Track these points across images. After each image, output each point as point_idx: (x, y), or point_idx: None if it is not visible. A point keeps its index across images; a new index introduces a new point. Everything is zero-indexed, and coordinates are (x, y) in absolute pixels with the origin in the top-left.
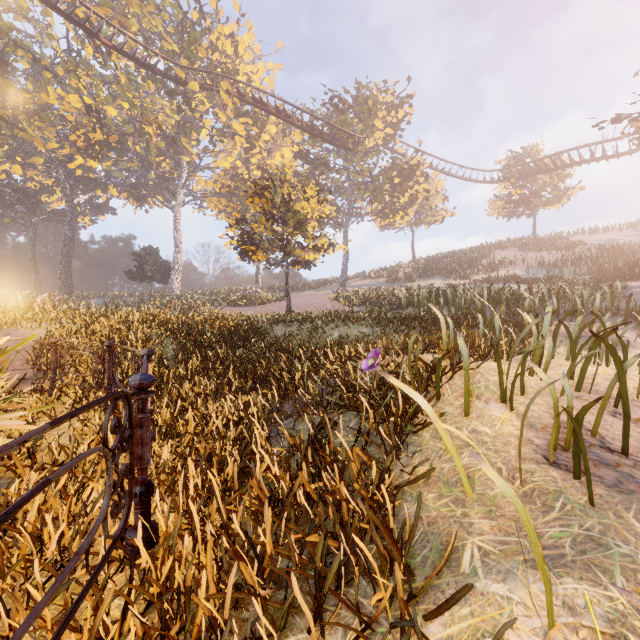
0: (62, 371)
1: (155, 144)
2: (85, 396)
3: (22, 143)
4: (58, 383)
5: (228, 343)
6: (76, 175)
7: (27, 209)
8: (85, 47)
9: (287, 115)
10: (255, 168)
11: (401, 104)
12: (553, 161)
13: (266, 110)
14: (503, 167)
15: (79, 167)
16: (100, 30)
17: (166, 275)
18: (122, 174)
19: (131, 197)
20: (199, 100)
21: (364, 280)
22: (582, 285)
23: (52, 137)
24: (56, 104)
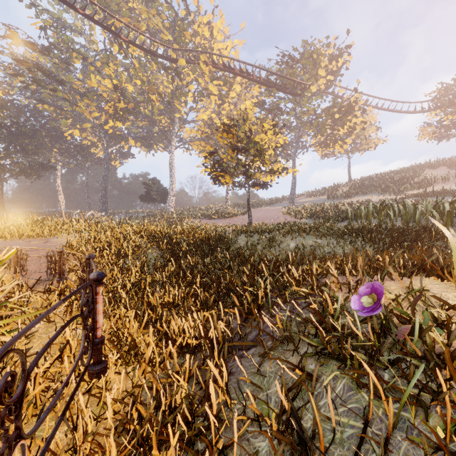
0: (63, 276)
1: (157, 107)
2: (77, 299)
3: (78, 115)
4: (60, 286)
5: (199, 251)
6: (109, 133)
7: (82, 158)
8: (113, 46)
9: (248, 74)
10: (225, 118)
11: (341, 54)
12: None
13: (233, 72)
14: (433, 98)
15: (111, 128)
16: (122, 32)
17: (165, 197)
18: (137, 130)
19: (143, 145)
20: (186, 73)
21: (308, 198)
22: None
23: (94, 109)
24: (96, 86)
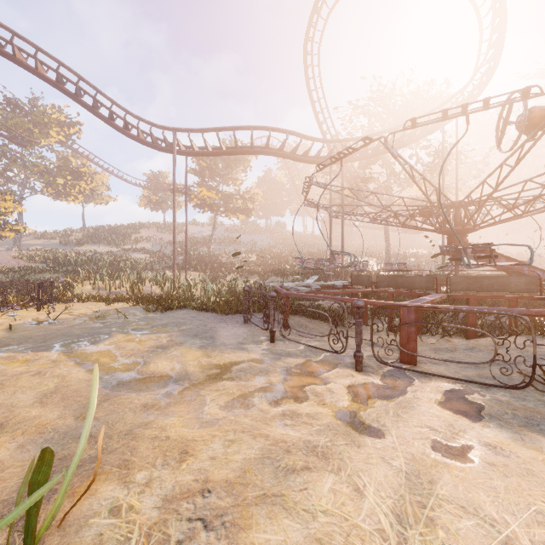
0: None
1: None
2: None
3: None
4: None
5: None
6: None
7: None
8: None
9: None
10: None
11: (73, 125)
12: (171, 187)
13: None
14: (148, 179)
15: None
16: None
17: None
18: None
19: None
20: None
21: (37, 240)
22: (165, 257)
23: None
24: None
